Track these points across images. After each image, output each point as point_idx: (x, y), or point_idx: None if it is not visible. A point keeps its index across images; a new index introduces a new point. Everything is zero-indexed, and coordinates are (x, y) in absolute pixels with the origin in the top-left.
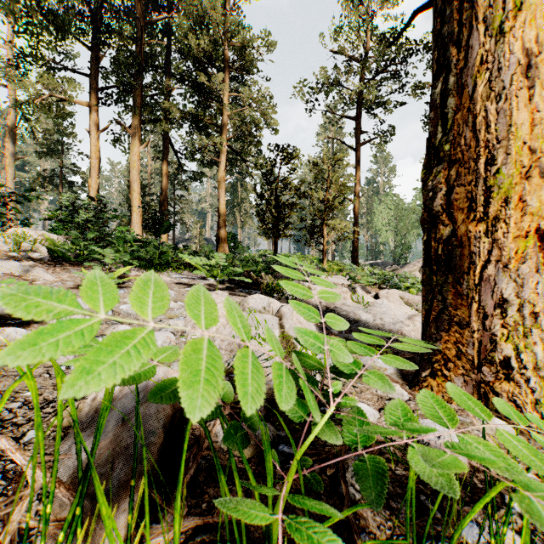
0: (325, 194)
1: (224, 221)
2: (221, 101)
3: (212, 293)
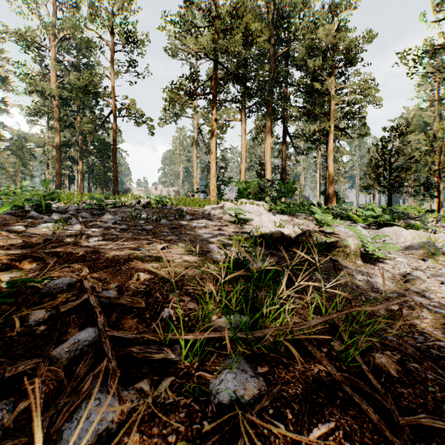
0: (441, 156)
1: (333, 183)
2: (328, 93)
3: (394, 227)
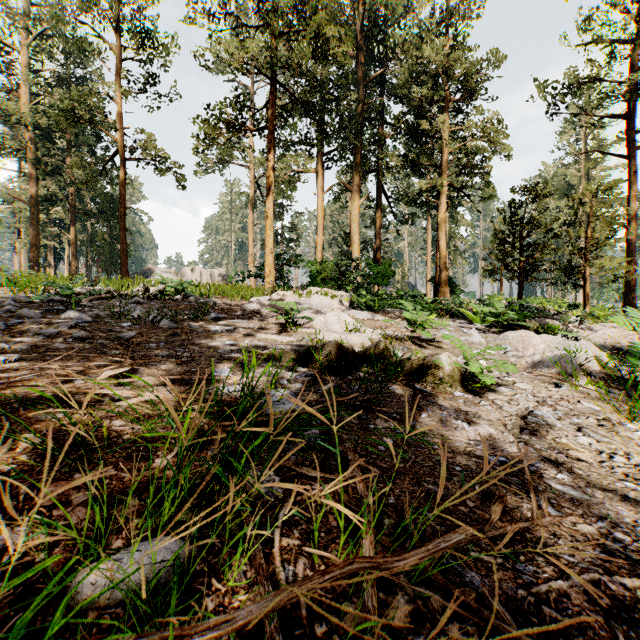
0: (588, 229)
1: (445, 265)
2: (440, 137)
3: (520, 331)
